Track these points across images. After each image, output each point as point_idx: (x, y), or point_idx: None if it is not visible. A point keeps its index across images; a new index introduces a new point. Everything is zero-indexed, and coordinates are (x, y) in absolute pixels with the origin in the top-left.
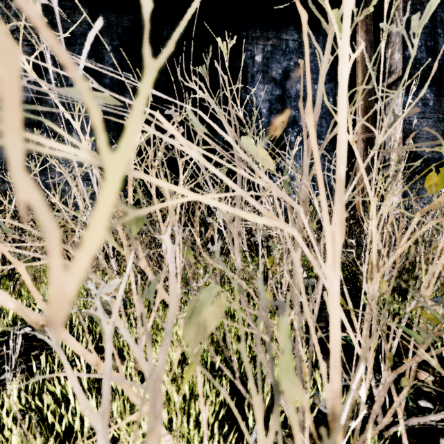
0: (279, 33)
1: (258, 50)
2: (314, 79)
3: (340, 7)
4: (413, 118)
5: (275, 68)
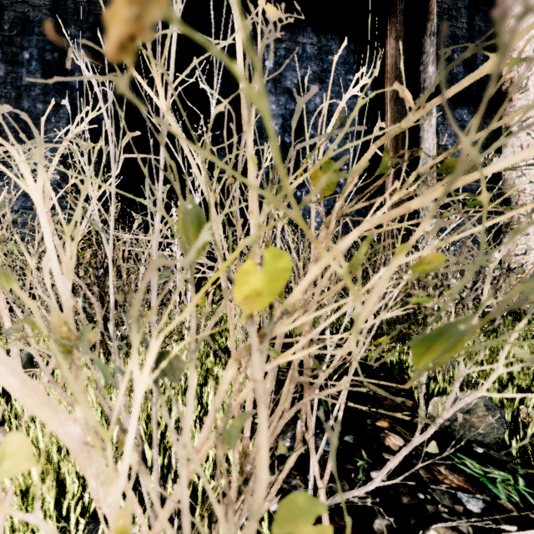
0: (295, 35)
1: (269, 54)
2: (336, 92)
3: (366, 8)
4: (449, 143)
5: (289, 77)
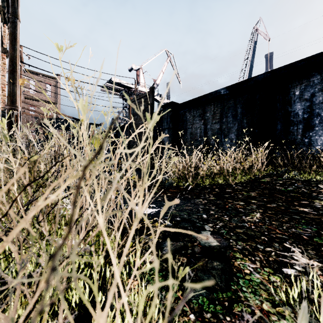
0: (309, 79)
1: (297, 90)
2: None
3: None
4: None
5: (306, 94)
